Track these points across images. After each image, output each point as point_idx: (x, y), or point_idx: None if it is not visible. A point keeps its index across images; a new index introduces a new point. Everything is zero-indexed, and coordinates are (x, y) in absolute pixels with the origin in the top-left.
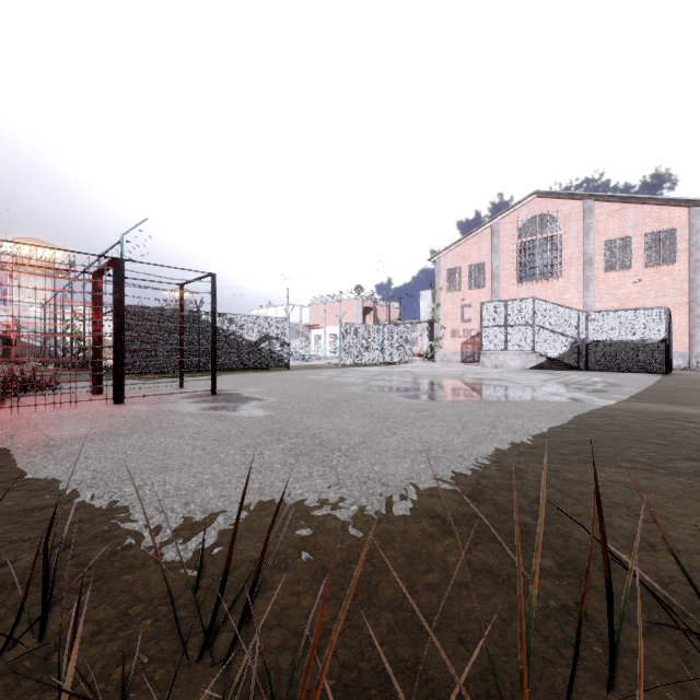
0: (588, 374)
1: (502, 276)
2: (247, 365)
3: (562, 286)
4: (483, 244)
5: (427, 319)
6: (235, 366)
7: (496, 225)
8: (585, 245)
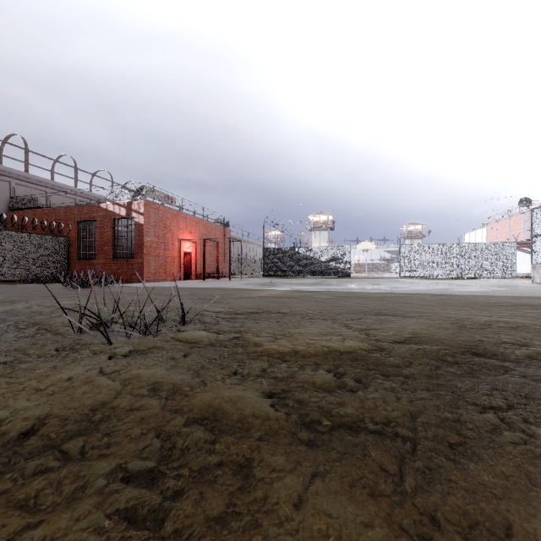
0: None
1: None
2: (321, 275)
3: None
4: None
5: None
6: (313, 275)
7: None
8: None
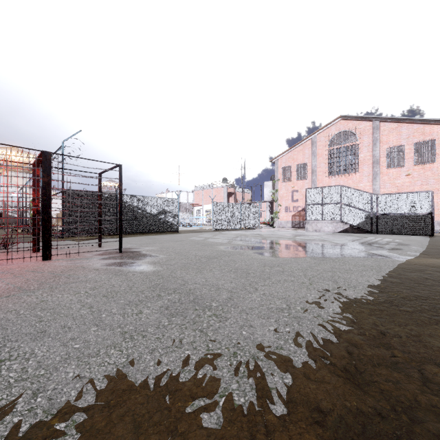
0: (380, 236)
1: (318, 171)
2: (150, 230)
3: (358, 177)
4: (306, 151)
5: (269, 200)
6: (142, 231)
7: (314, 138)
8: (374, 151)
